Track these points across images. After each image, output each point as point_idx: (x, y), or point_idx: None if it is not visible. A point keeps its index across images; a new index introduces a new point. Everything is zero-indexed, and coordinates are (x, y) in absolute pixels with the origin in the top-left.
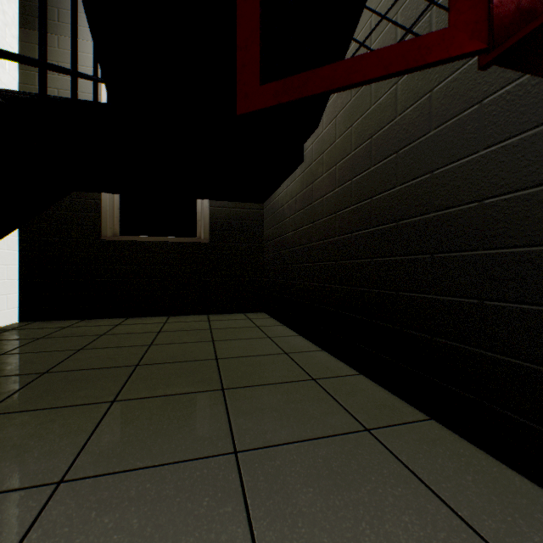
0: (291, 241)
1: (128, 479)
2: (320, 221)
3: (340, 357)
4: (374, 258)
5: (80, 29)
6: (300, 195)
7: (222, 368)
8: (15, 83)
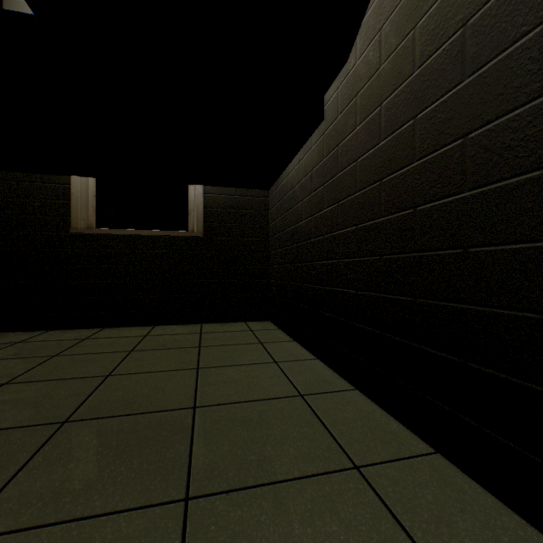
0: (305, 231)
1: None
2: (350, 198)
3: (389, 409)
4: (473, 247)
5: None
6: (318, 167)
7: (198, 432)
8: None
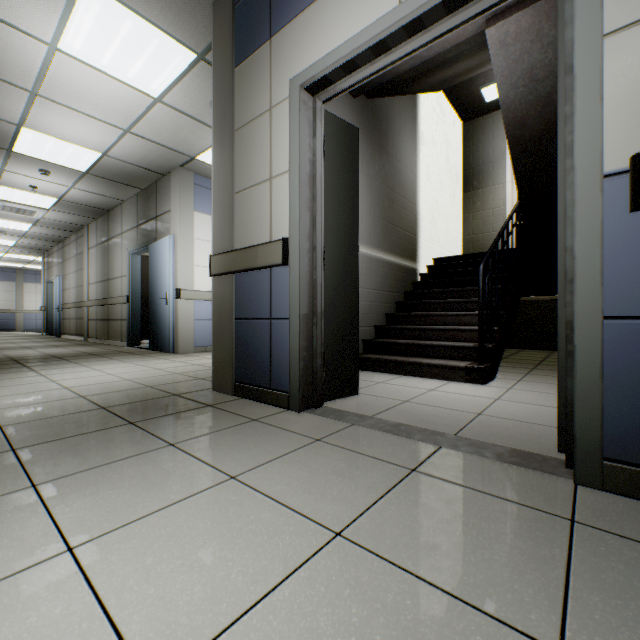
0: None
1: (551, 370)
2: None
3: None
4: None
5: (493, 180)
6: None
7: None
8: (461, 223)
